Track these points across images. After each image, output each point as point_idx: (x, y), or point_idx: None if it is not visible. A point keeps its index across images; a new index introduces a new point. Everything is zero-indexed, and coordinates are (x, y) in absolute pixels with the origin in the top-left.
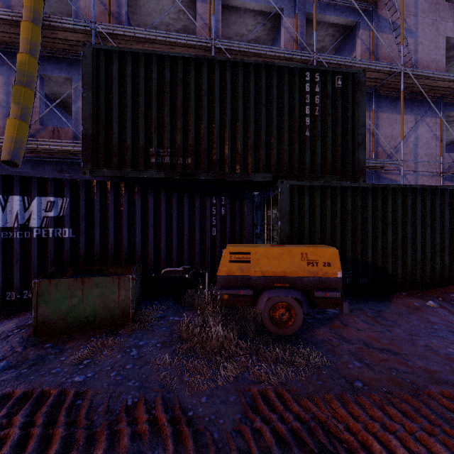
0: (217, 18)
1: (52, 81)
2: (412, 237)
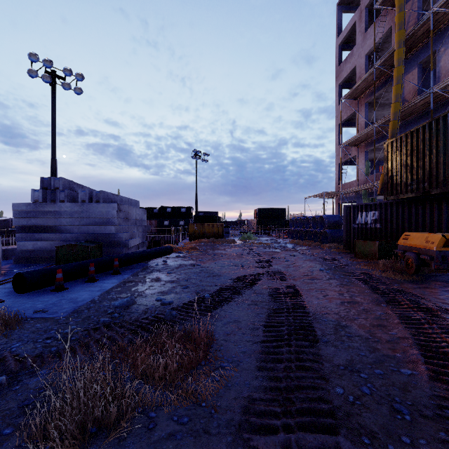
0: None
1: None
2: None
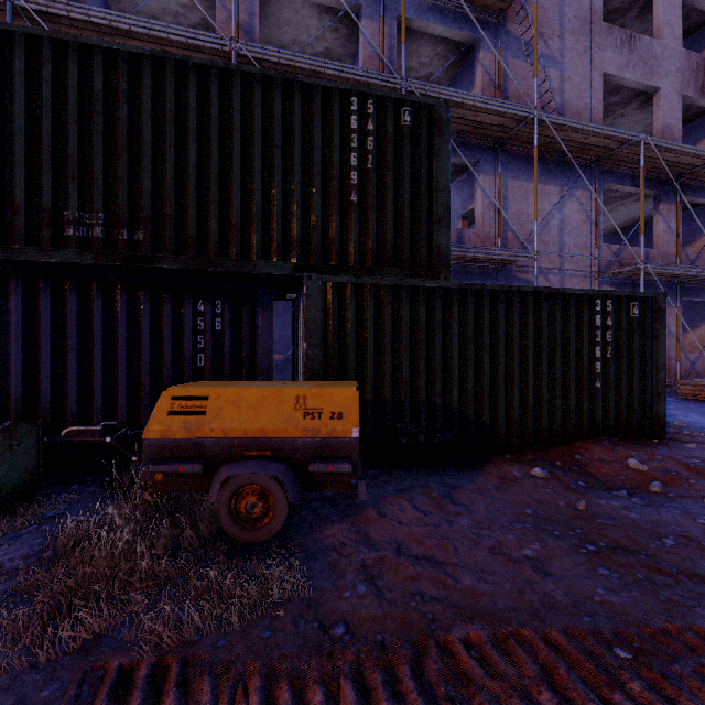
0: (252, 9)
1: None
2: (522, 369)
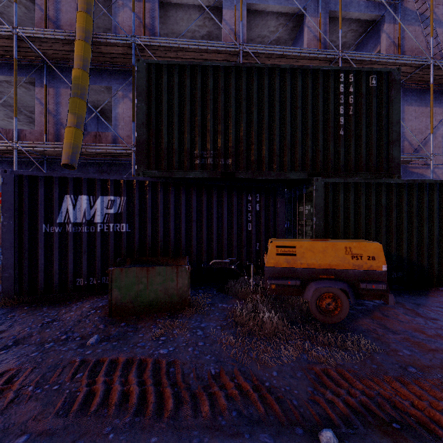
0: (242, 22)
1: (92, 90)
2: None
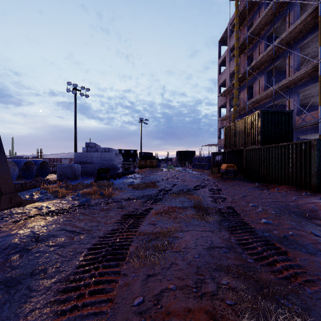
0: (294, 59)
1: None
2: (272, 164)
